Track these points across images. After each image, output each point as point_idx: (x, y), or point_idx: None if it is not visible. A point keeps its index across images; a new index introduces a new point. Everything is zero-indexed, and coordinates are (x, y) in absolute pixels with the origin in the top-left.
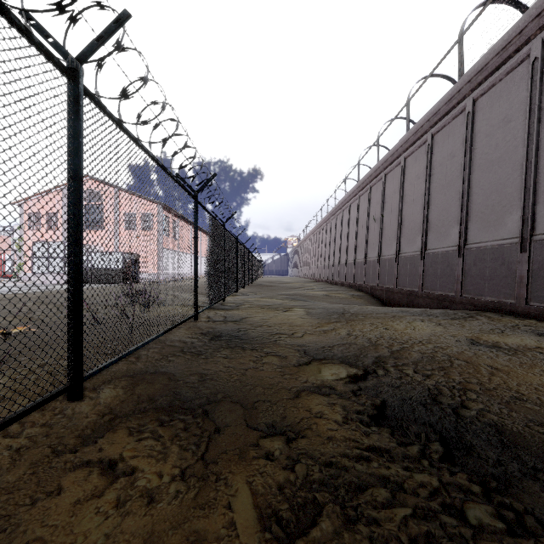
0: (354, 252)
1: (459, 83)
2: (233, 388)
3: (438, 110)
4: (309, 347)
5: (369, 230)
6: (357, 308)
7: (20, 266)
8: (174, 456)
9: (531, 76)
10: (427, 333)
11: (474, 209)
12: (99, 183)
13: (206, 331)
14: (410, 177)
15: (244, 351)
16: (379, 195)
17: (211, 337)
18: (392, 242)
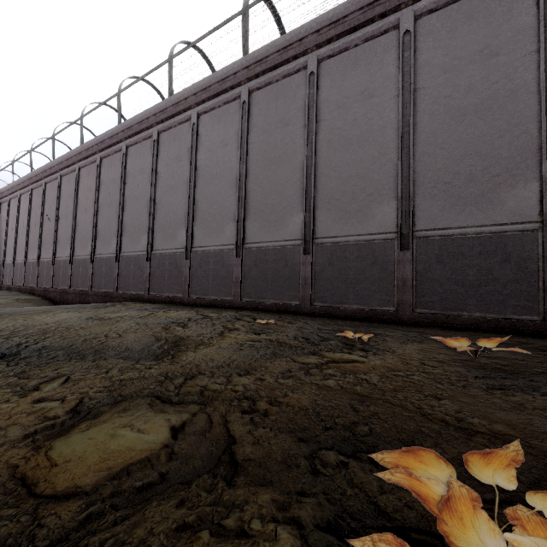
0: (25, 250)
1: (117, 128)
2: None
3: (104, 140)
4: None
5: (43, 229)
6: (8, 310)
7: None
8: None
9: (153, 149)
10: (60, 318)
11: (126, 227)
12: None
13: None
14: (84, 187)
15: None
16: (55, 195)
17: None
18: (67, 244)
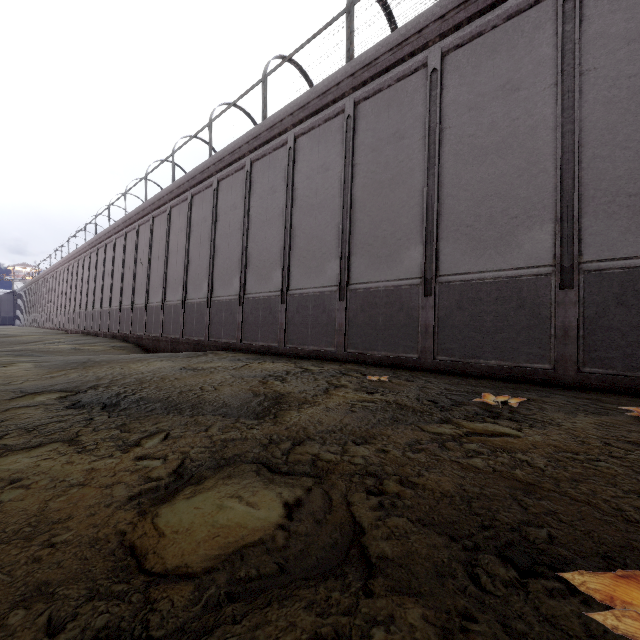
0: (119, 296)
1: (208, 162)
2: None
3: (195, 176)
4: (28, 387)
5: (137, 274)
6: (106, 357)
7: None
8: None
9: (246, 182)
10: (155, 367)
11: (218, 269)
12: None
13: None
14: (176, 227)
15: None
16: (148, 238)
17: None
18: (159, 289)
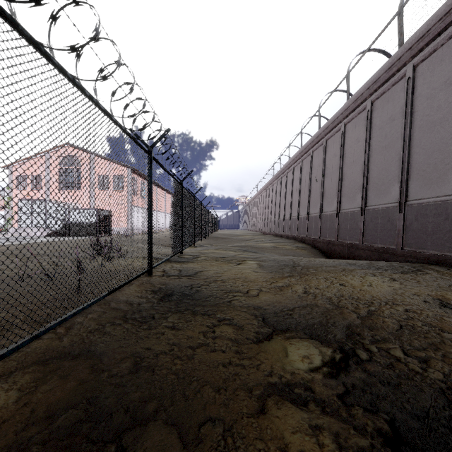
0: (297, 208)
1: (400, 51)
2: (172, 391)
3: (378, 78)
4: (267, 311)
5: (311, 190)
6: (306, 261)
7: (9, 221)
8: None
9: None
10: (387, 291)
11: (415, 168)
12: (77, 149)
13: (158, 288)
14: (350, 141)
15: (194, 318)
16: (320, 159)
17: (161, 296)
18: (333, 200)
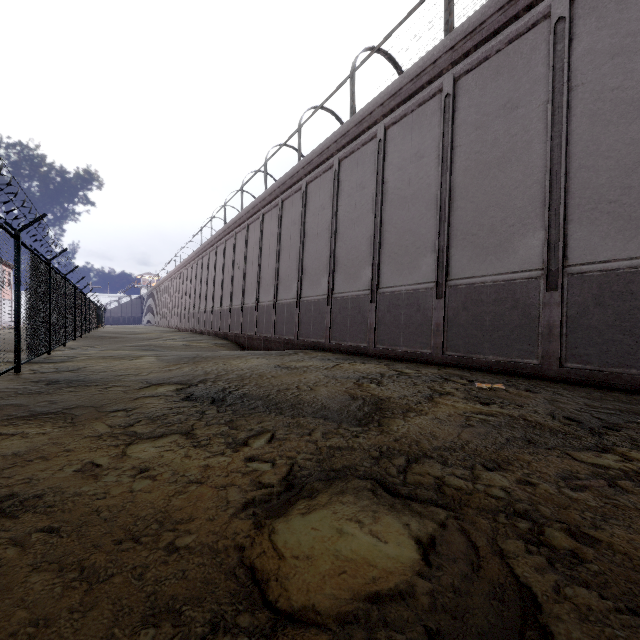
0: (220, 298)
1: (297, 166)
2: (84, 402)
3: (285, 182)
4: (152, 379)
5: (234, 277)
6: (211, 353)
7: None
8: (50, 424)
9: (334, 181)
10: (252, 364)
11: (306, 270)
12: None
13: (38, 379)
14: (268, 233)
15: (89, 386)
16: (243, 244)
17: (46, 382)
18: (253, 291)
